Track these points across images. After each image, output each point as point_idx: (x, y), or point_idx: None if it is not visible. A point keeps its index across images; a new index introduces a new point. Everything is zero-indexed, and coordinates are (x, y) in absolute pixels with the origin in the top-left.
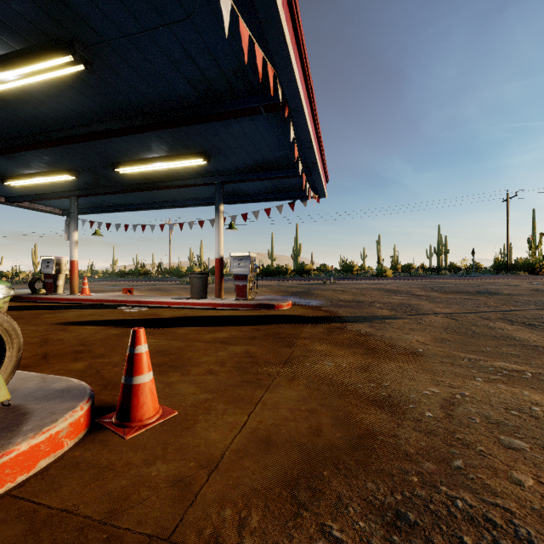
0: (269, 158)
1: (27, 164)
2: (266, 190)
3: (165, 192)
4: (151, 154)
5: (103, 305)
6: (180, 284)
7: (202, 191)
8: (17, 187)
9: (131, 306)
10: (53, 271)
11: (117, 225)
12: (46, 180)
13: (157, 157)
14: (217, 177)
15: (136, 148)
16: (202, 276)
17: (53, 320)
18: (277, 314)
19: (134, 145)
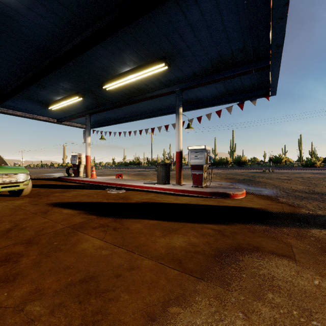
0: (225, 54)
1: (54, 92)
2: (217, 95)
3: (141, 106)
4: (124, 67)
5: (99, 186)
6: (155, 170)
7: (167, 102)
8: (58, 111)
9: (115, 188)
10: (76, 162)
11: (115, 133)
12: (67, 103)
13: (129, 71)
14: (177, 85)
15: (112, 63)
16: (165, 166)
17: (53, 200)
18: (236, 206)
19: (110, 60)
